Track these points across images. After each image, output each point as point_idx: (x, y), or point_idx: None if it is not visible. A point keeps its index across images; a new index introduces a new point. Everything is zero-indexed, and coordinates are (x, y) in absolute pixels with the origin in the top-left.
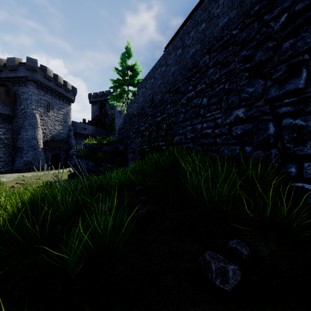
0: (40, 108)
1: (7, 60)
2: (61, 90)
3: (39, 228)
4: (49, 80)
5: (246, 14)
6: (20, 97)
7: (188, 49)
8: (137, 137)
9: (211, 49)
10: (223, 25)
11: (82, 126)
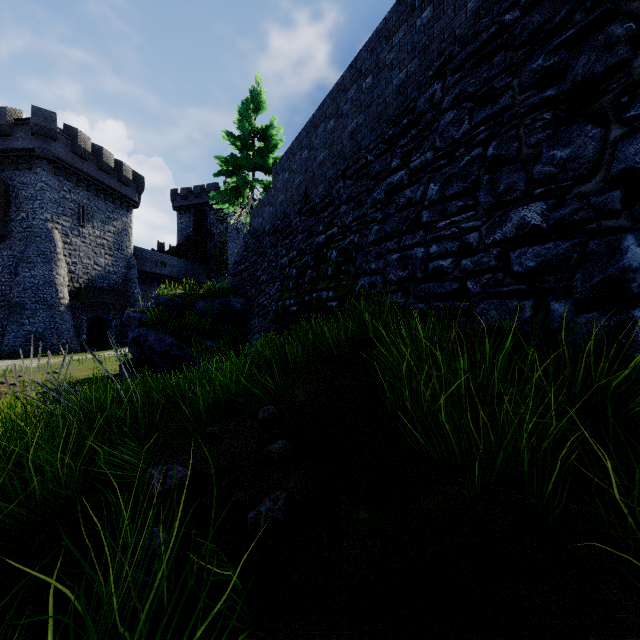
0: (62, 217)
1: None
2: (111, 180)
3: None
4: (84, 158)
5: None
6: (17, 195)
7: (390, 73)
8: (271, 280)
9: (447, 66)
10: (477, 6)
11: (157, 258)
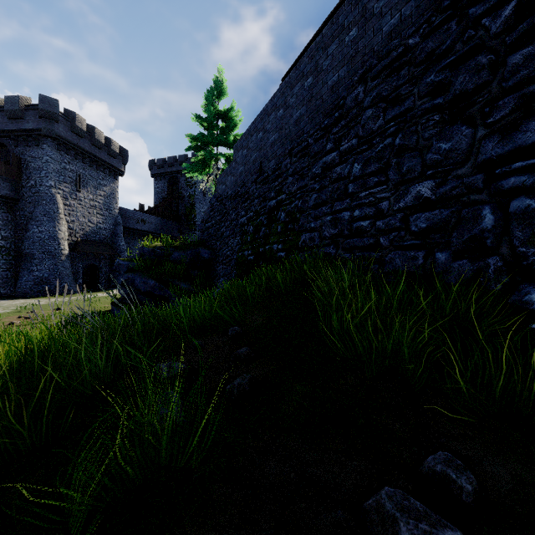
0: (63, 184)
1: (4, 99)
2: (102, 153)
3: (28, 420)
4: (80, 136)
5: (434, 8)
6: (28, 166)
7: (326, 76)
8: (233, 235)
9: (368, 74)
10: (390, 30)
11: (139, 217)
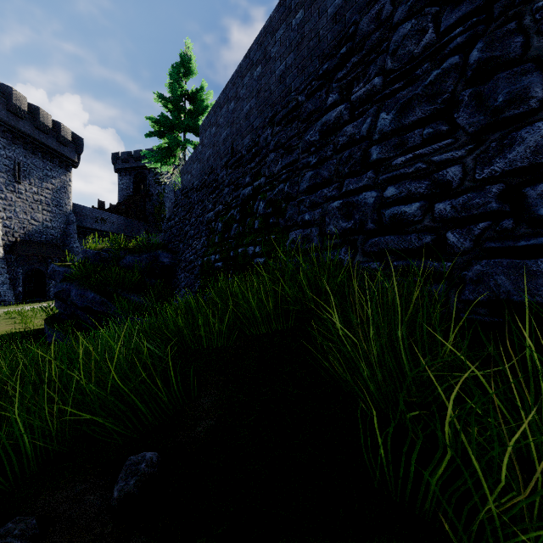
0: None
1: None
2: (49, 139)
3: None
4: (19, 116)
5: None
6: None
7: (324, 2)
8: (198, 235)
9: None
10: None
11: (97, 215)
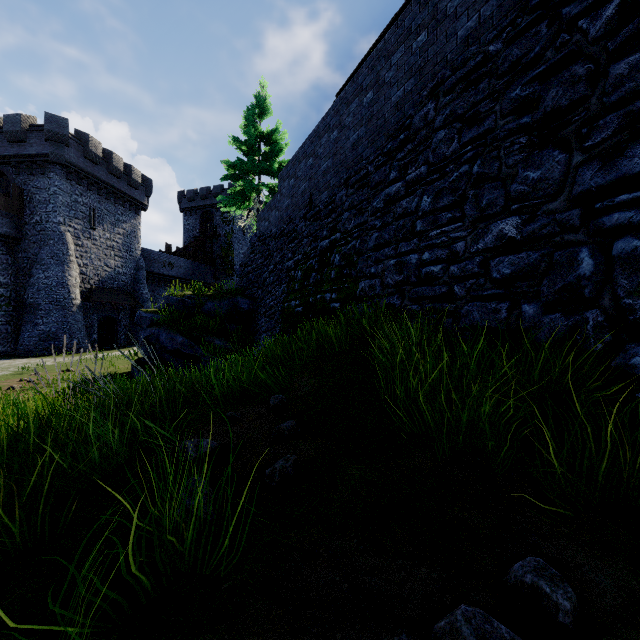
0: (74, 220)
1: (3, 119)
2: (121, 183)
3: (20, 514)
4: (95, 162)
5: (520, 7)
6: (31, 199)
7: (389, 90)
8: (278, 282)
9: (440, 88)
10: (466, 34)
11: (165, 260)
